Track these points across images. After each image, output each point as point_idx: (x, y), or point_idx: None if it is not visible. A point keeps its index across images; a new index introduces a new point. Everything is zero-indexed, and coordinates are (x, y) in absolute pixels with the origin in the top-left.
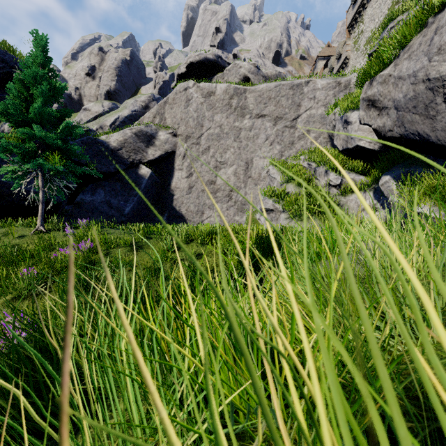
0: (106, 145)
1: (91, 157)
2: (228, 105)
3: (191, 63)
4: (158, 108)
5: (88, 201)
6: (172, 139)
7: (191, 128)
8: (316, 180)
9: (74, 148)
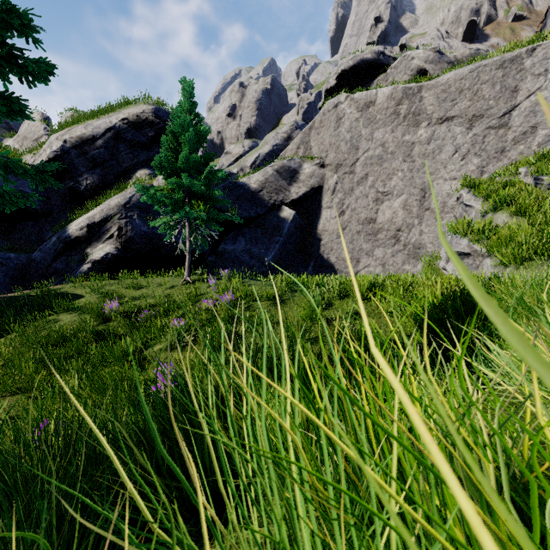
0: (247, 187)
1: (232, 202)
2: (394, 114)
3: (342, 71)
4: (302, 136)
5: (229, 250)
6: (319, 171)
7: (342, 154)
8: None
9: (217, 194)
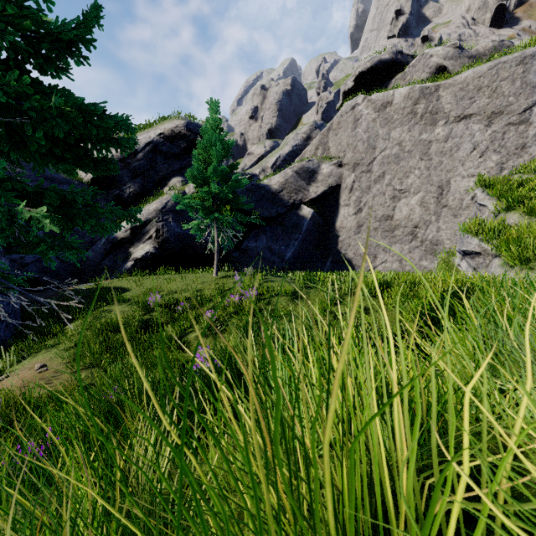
0: (268, 189)
1: (255, 203)
2: (410, 114)
3: (360, 73)
4: (321, 137)
5: (251, 247)
6: (337, 170)
7: (360, 153)
8: None
9: (241, 199)
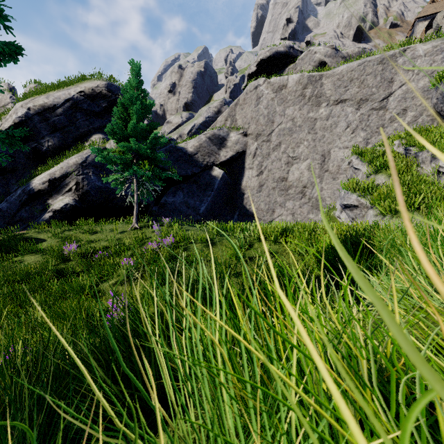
0: (185, 151)
1: (172, 163)
2: (301, 96)
3: (261, 60)
4: (229, 111)
5: (170, 202)
6: (242, 139)
7: (261, 126)
8: (418, 168)
9: (160, 156)
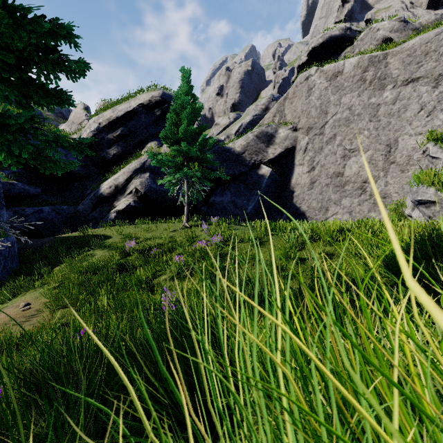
0: (232, 151)
1: (220, 163)
2: (360, 81)
3: (313, 48)
4: (278, 106)
5: (218, 201)
6: (292, 134)
7: (313, 118)
8: None
9: (208, 156)
